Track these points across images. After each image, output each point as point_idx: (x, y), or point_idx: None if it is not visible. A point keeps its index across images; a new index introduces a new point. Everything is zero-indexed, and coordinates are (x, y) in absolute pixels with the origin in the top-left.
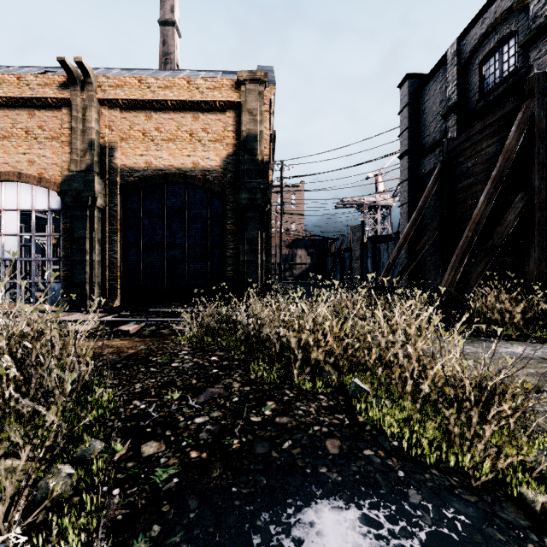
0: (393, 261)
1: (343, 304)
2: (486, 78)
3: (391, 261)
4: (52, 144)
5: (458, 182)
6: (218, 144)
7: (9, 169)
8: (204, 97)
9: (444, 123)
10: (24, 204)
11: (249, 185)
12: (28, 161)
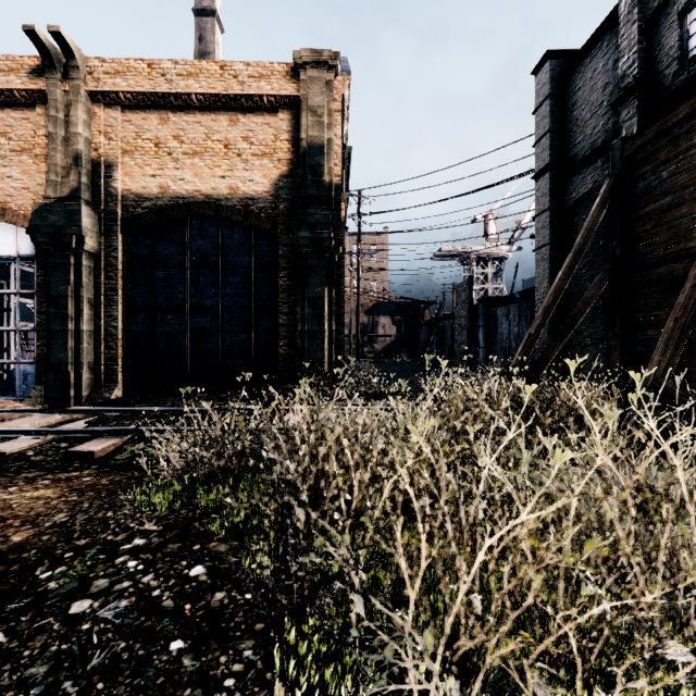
0: (537, 331)
1: (476, 410)
2: (692, 34)
3: (534, 331)
4: (22, 160)
5: (642, 205)
6: (266, 160)
7: None
8: (245, 90)
9: (612, 118)
10: None
11: (312, 219)
12: None
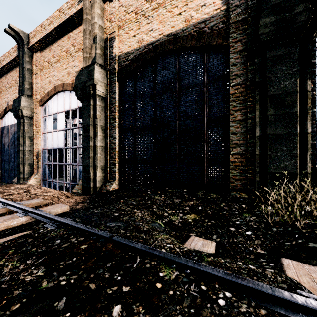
0: None
1: None
2: None
3: None
4: (78, 55)
5: None
6: None
7: (60, 83)
8: None
9: None
10: (66, 107)
11: None
12: (67, 74)
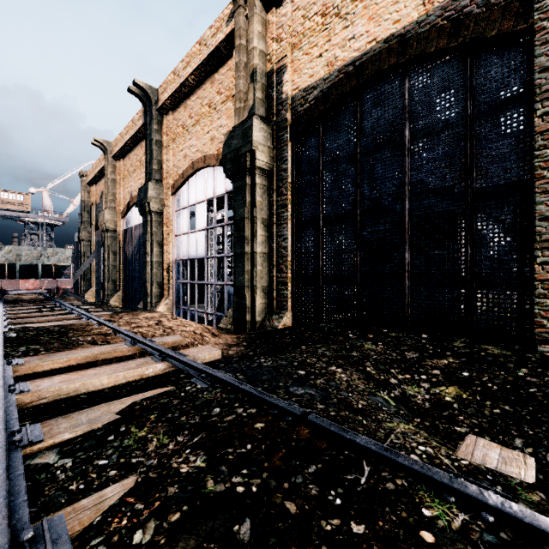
0: None
1: None
2: None
3: None
4: (227, 107)
5: None
6: None
7: (199, 156)
8: None
9: None
10: (209, 192)
11: None
12: (210, 140)
